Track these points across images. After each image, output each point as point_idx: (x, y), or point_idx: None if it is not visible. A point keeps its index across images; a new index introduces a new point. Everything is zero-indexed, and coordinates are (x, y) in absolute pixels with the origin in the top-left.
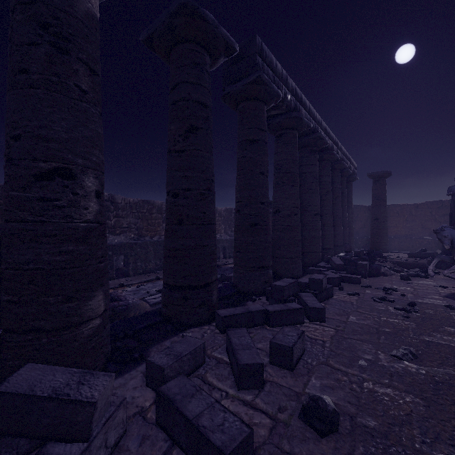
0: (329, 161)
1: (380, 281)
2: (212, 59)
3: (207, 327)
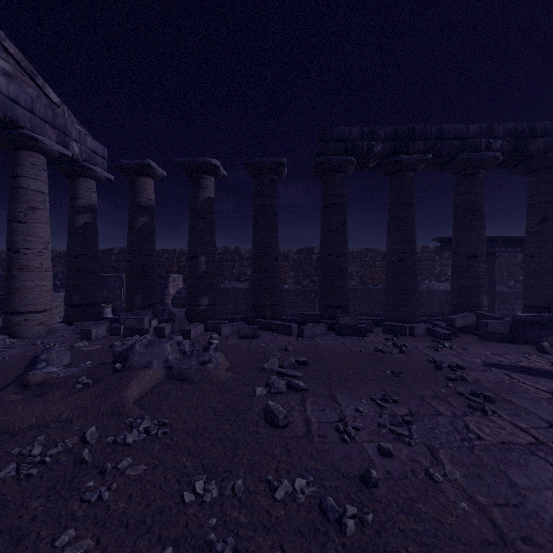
0: (551, 168)
1: (491, 345)
2: (274, 173)
3: None
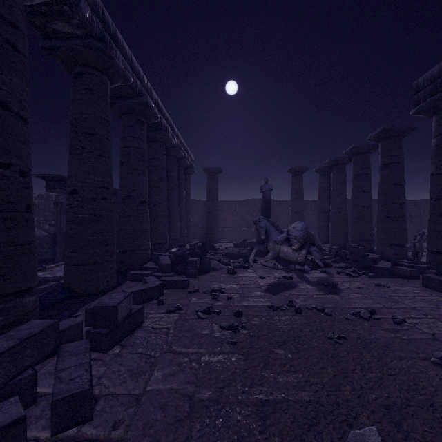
0: (163, 143)
1: (209, 279)
2: None
3: None
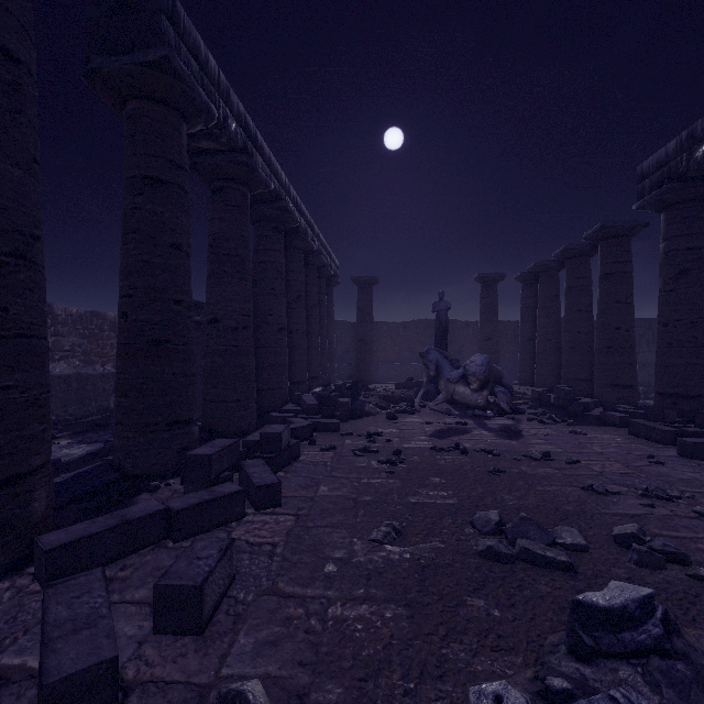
0: (302, 250)
1: (364, 424)
2: None
3: (8, 583)
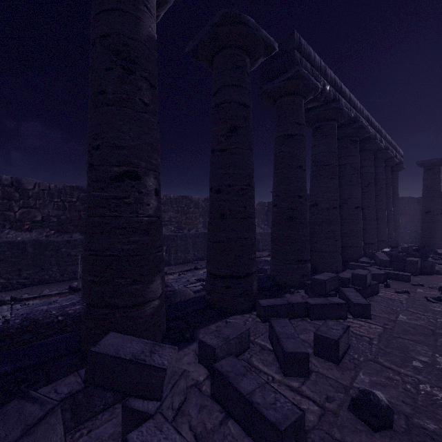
0: (371, 150)
1: (435, 279)
2: (252, 60)
3: (249, 315)
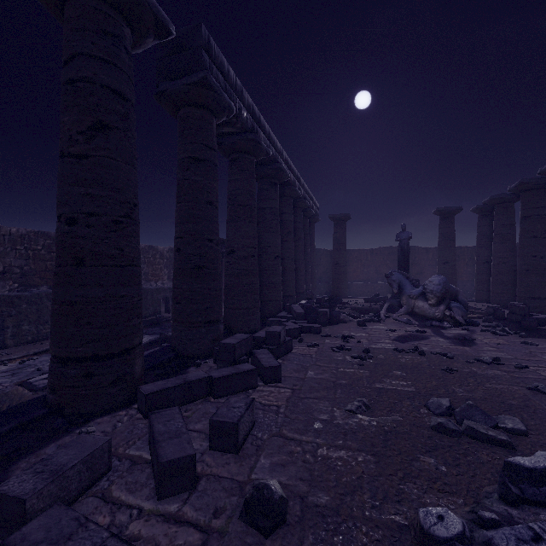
0: (291, 197)
1: (339, 328)
2: (136, 35)
3: (125, 412)
